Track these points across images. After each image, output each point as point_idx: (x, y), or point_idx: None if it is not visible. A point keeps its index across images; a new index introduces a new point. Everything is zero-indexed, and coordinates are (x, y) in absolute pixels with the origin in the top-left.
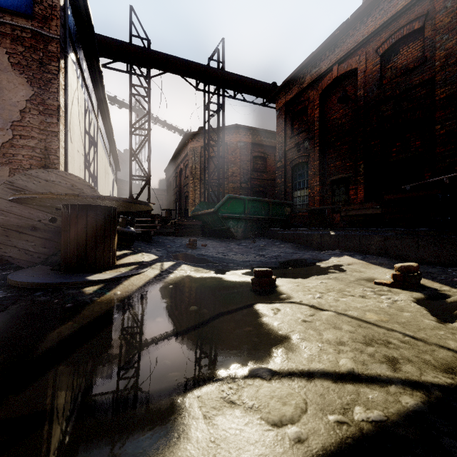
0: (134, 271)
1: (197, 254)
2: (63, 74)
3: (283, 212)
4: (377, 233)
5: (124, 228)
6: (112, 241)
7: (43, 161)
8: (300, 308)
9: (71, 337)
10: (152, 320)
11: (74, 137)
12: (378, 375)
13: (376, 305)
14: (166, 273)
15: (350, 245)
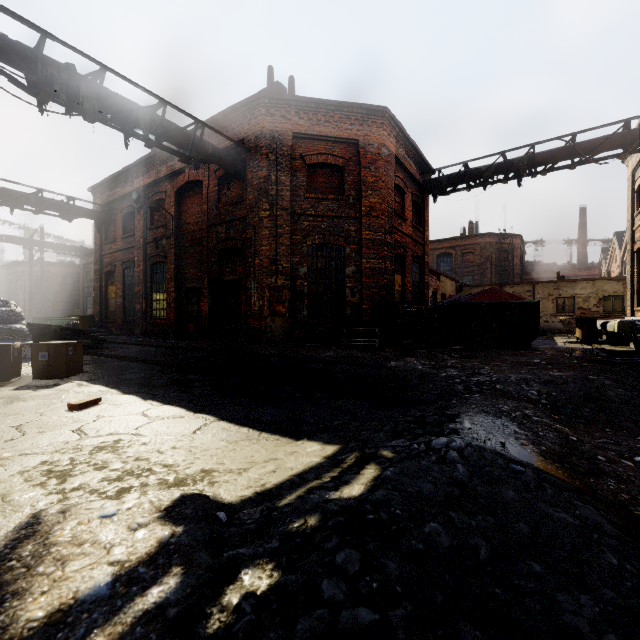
0: None
1: None
2: None
3: None
4: None
5: None
6: None
7: None
8: None
9: None
10: None
11: None
12: None
13: None
14: None
15: None
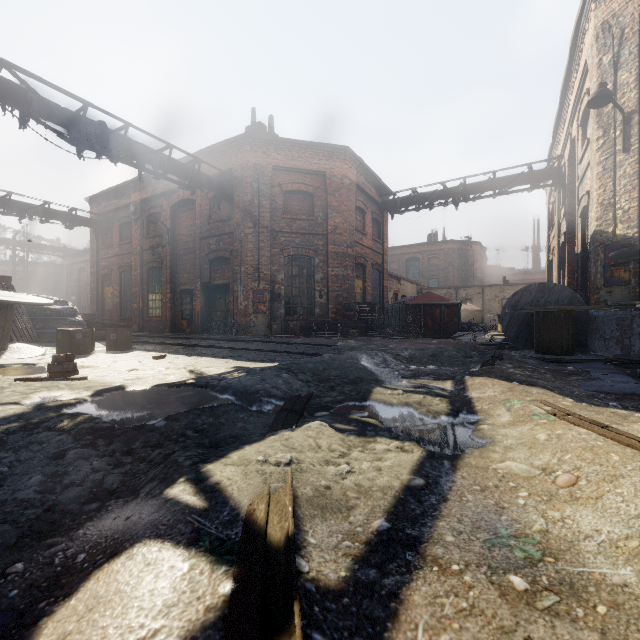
0: None
1: None
2: None
3: None
4: None
5: None
6: None
7: None
8: None
9: None
10: None
11: None
12: None
13: None
14: None
15: None
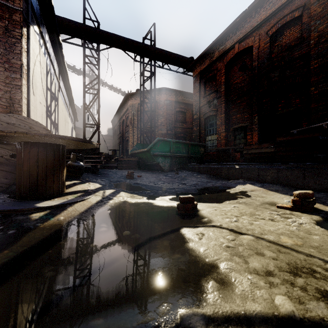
0: (79, 198)
1: (133, 183)
2: (26, 40)
3: (199, 151)
4: (272, 167)
5: (74, 163)
6: (61, 173)
7: (9, 108)
8: (221, 232)
9: (0, 269)
10: (87, 247)
11: (37, 91)
12: (322, 319)
13: (286, 229)
14: (107, 200)
15: (251, 176)
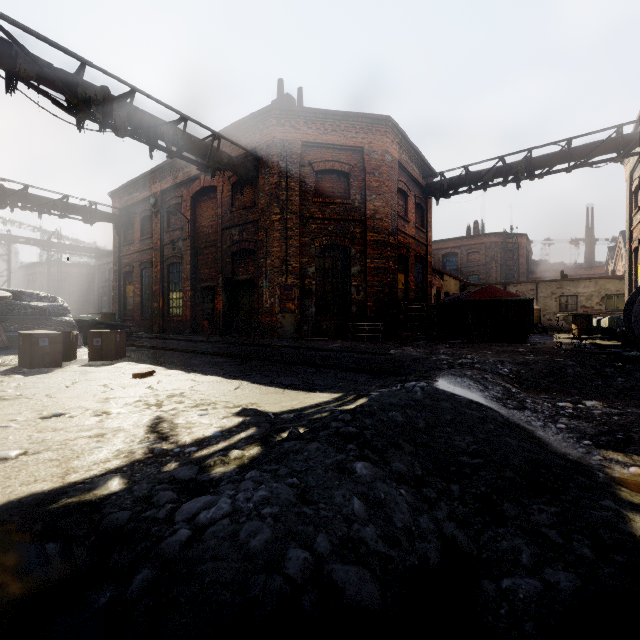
0: None
1: None
2: None
3: None
4: None
5: None
6: None
7: None
8: None
9: None
10: None
11: None
12: None
13: None
14: None
15: None
